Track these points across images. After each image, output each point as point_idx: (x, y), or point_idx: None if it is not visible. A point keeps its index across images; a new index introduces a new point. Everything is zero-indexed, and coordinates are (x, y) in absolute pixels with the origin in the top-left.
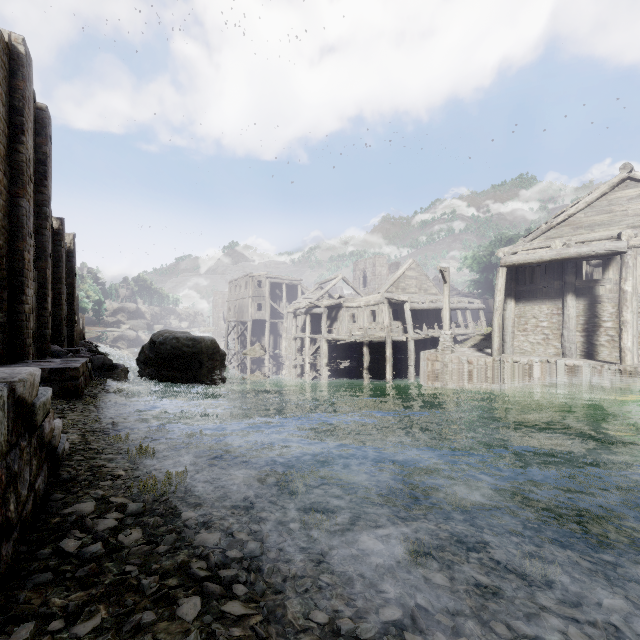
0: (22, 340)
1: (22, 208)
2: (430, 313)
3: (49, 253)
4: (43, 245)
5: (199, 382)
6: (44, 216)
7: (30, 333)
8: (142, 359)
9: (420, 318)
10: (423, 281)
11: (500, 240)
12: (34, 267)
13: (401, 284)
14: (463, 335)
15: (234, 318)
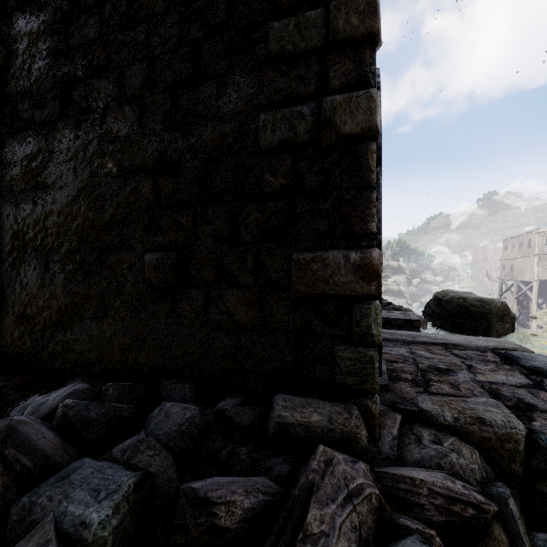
0: None
1: None
2: None
3: None
4: None
5: None
6: None
7: None
8: (427, 312)
9: None
10: None
11: None
12: None
13: None
14: None
15: (510, 277)
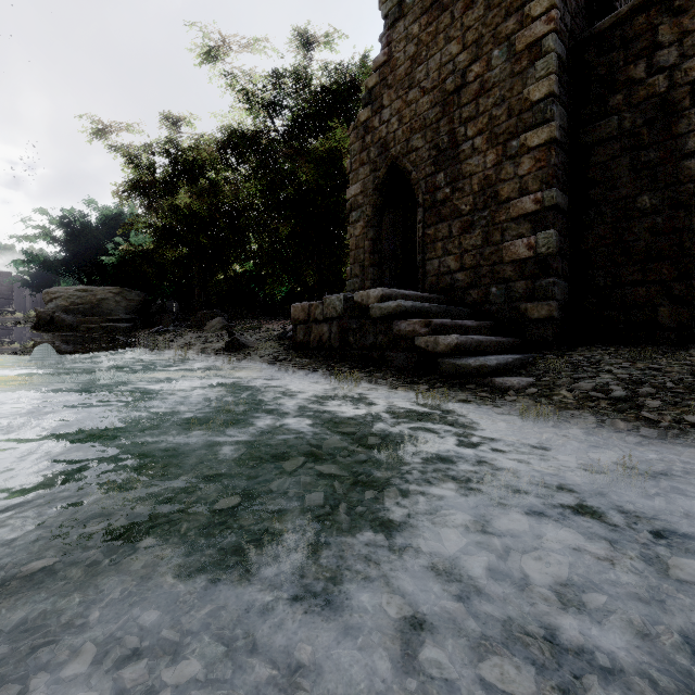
0: None
1: None
2: None
3: None
4: None
5: None
6: None
7: None
8: None
9: None
10: None
11: None
12: None
13: None
14: None
15: None
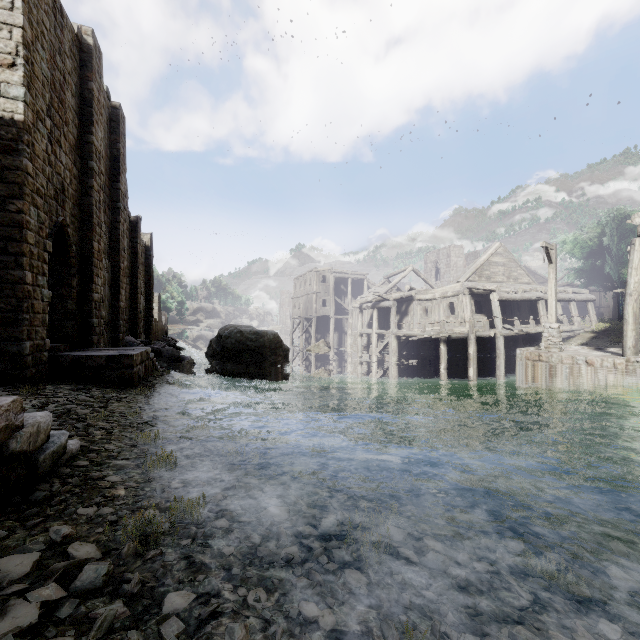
0: (91, 328)
1: (91, 198)
2: (521, 306)
3: (123, 247)
4: (117, 239)
5: (261, 377)
6: (118, 211)
7: (100, 322)
8: (210, 353)
9: (509, 311)
10: (512, 268)
11: (613, 217)
12: (109, 260)
13: (485, 272)
14: (566, 332)
15: (299, 315)
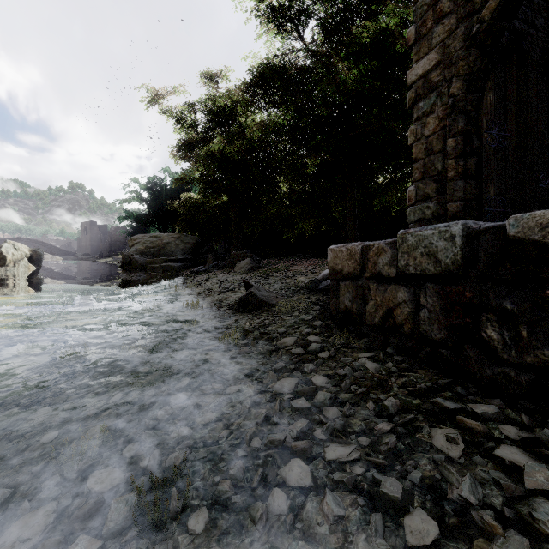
0: None
1: None
2: None
3: None
4: None
5: None
6: None
7: None
8: None
9: None
10: None
11: None
12: None
13: None
14: None
15: None
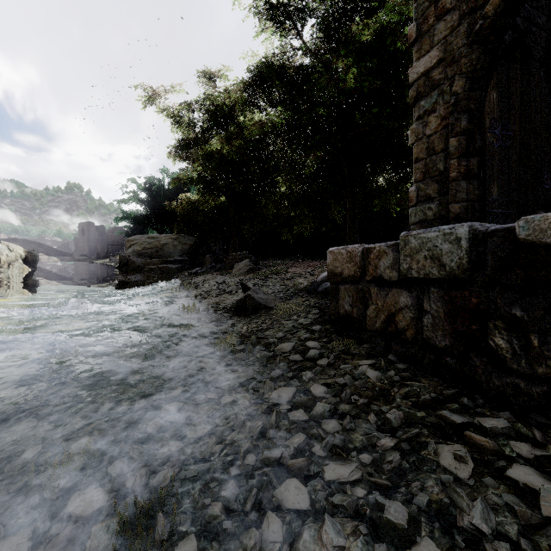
0: None
1: None
2: None
3: None
4: None
5: None
6: None
7: None
8: None
9: None
10: None
11: None
12: None
13: None
14: None
15: None
